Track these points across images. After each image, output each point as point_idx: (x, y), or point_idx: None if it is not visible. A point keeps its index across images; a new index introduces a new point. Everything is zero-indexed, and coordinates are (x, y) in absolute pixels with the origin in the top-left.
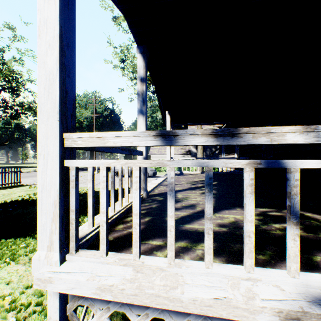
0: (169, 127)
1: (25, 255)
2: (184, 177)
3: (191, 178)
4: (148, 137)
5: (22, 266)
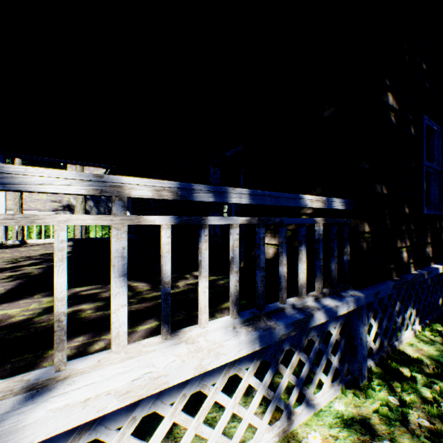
0: None
1: None
2: (17, 250)
3: (30, 251)
4: None
5: None
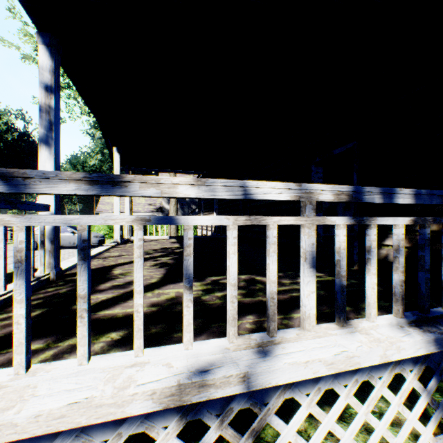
0: (118, 171)
1: None
2: None
3: (151, 245)
4: None
5: None
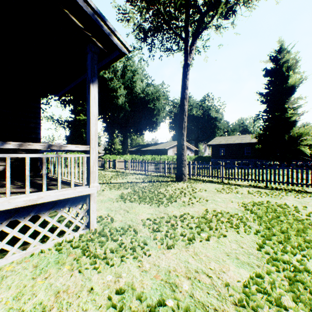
0: None
1: None
2: None
3: None
4: None
5: None
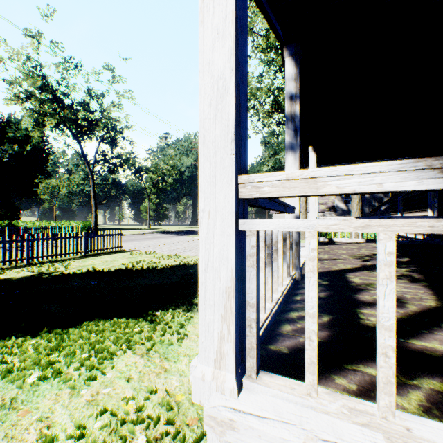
0: None
1: (141, 343)
2: (340, 247)
3: (353, 249)
4: (423, 171)
5: (140, 358)
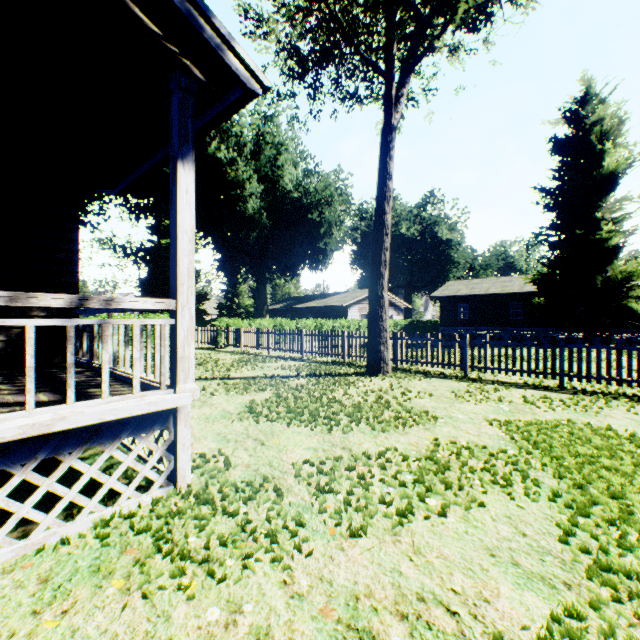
0: None
1: None
2: None
3: None
4: None
5: None
